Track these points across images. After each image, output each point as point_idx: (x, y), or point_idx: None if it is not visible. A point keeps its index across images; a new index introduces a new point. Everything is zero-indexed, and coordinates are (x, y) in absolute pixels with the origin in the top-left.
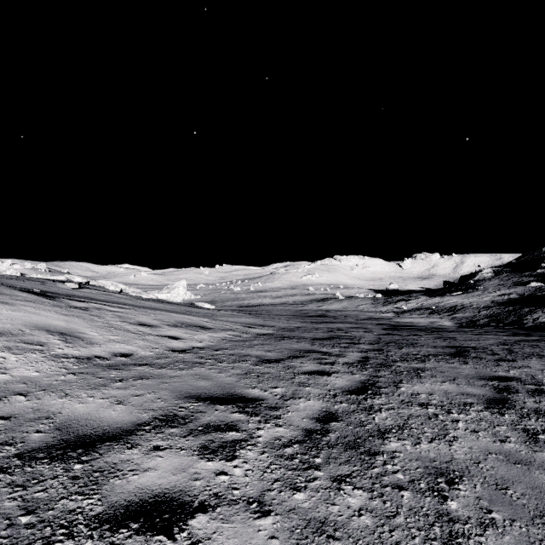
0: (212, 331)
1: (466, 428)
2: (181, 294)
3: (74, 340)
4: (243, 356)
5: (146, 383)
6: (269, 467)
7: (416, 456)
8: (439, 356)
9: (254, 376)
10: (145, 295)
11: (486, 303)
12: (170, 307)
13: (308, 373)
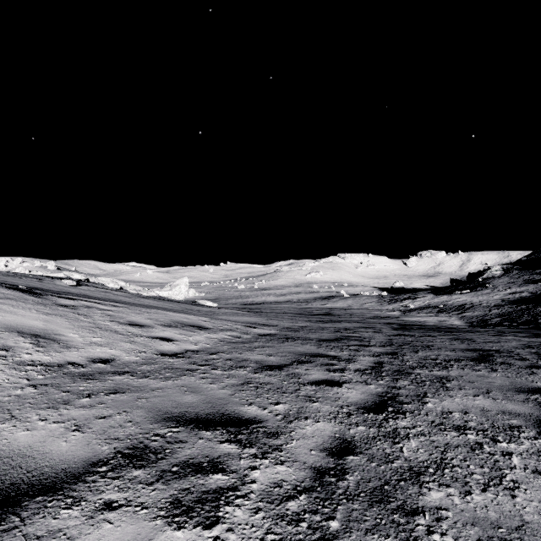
0: (210, 332)
1: (524, 467)
2: (183, 291)
3: (48, 343)
4: (241, 361)
5: (119, 399)
6: (264, 538)
7: (471, 518)
8: (462, 361)
9: (251, 388)
10: (145, 293)
11: (497, 302)
12: (170, 305)
13: (315, 383)
